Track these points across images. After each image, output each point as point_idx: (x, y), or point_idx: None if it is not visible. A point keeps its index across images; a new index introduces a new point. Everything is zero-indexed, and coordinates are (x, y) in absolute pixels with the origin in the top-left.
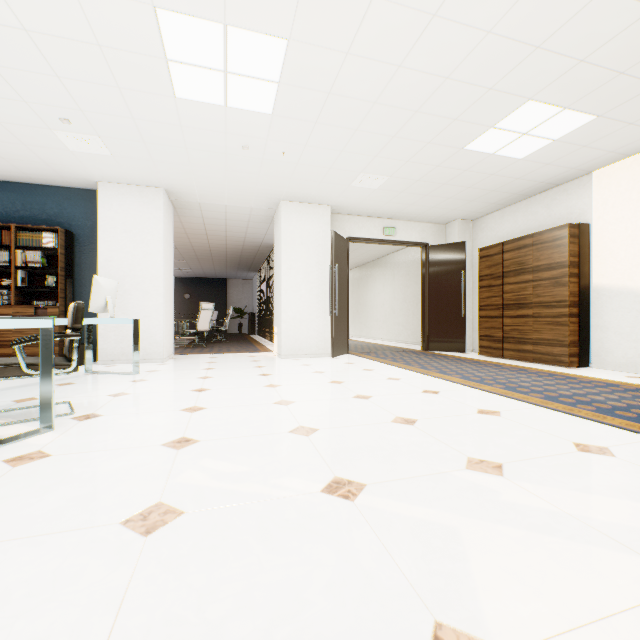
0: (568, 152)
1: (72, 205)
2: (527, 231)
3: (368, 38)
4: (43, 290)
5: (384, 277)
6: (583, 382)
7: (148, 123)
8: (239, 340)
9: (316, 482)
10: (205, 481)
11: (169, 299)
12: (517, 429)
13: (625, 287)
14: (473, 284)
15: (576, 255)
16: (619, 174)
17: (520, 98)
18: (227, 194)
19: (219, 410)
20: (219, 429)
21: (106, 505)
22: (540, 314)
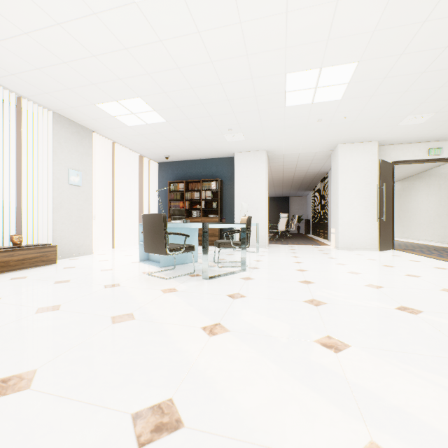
0: None
1: (222, 166)
2: None
3: (419, 42)
4: (211, 209)
5: (428, 187)
6: None
7: (267, 121)
8: (301, 237)
9: (390, 305)
10: (329, 296)
11: (267, 212)
12: None
13: None
14: None
15: None
16: None
17: None
18: (301, 147)
19: (315, 272)
20: (322, 279)
21: (292, 296)
22: None
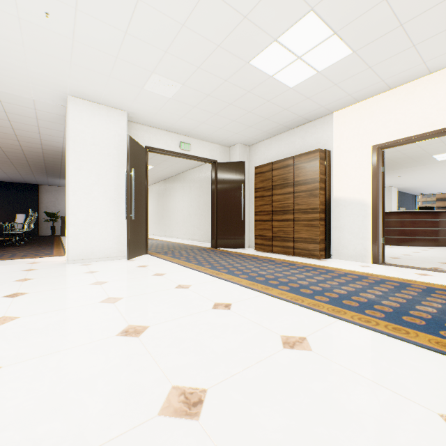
0: (324, 88)
1: None
2: (288, 155)
3: None
4: None
5: (183, 189)
6: (342, 275)
7: None
8: (42, 242)
9: None
10: None
11: None
12: (350, 387)
13: (355, 199)
14: (250, 195)
15: (324, 173)
16: (351, 115)
17: (305, 4)
18: None
19: None
20: None
21: None
22: (299, 218)
